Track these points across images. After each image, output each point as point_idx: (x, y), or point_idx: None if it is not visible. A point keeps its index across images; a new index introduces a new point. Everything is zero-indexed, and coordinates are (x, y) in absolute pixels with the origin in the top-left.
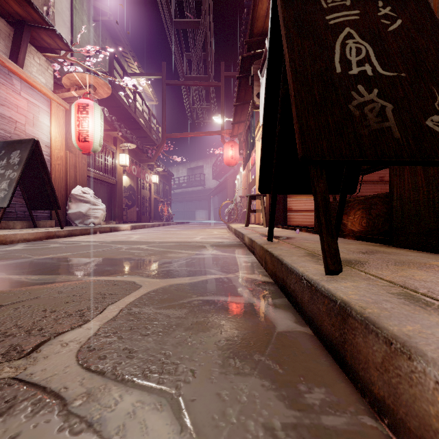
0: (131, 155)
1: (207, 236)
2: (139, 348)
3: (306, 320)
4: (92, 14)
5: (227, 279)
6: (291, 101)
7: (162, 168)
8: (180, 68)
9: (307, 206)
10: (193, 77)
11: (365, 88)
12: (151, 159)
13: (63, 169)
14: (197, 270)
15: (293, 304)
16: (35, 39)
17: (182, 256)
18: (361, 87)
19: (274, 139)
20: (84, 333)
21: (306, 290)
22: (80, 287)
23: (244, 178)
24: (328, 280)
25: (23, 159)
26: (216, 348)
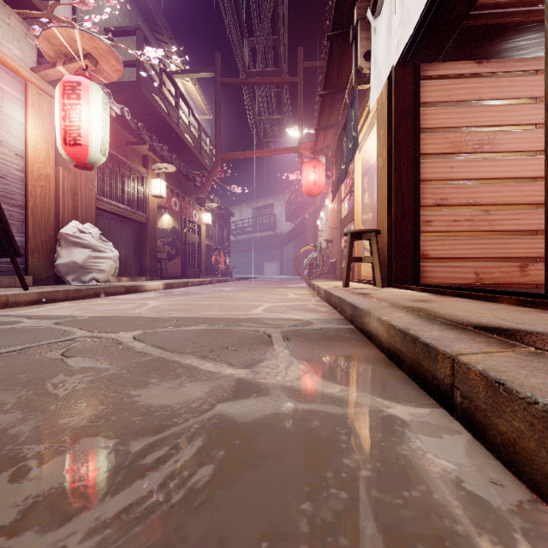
0: (171, 183)
1: (277, 305)
2: None
3: None
4: None
5: None
6: None
7: (218, 204)
8: (239, 57)
9: (457, 249)
10: (258, 72)
11: None
12: (200, 190)
13: (51, 195)
14: None
15: None
16: None
17: (178, 410)
18: None
19: None
20: None
21: None
22: None
23: (332, 213)
24: None
25: None
26: None
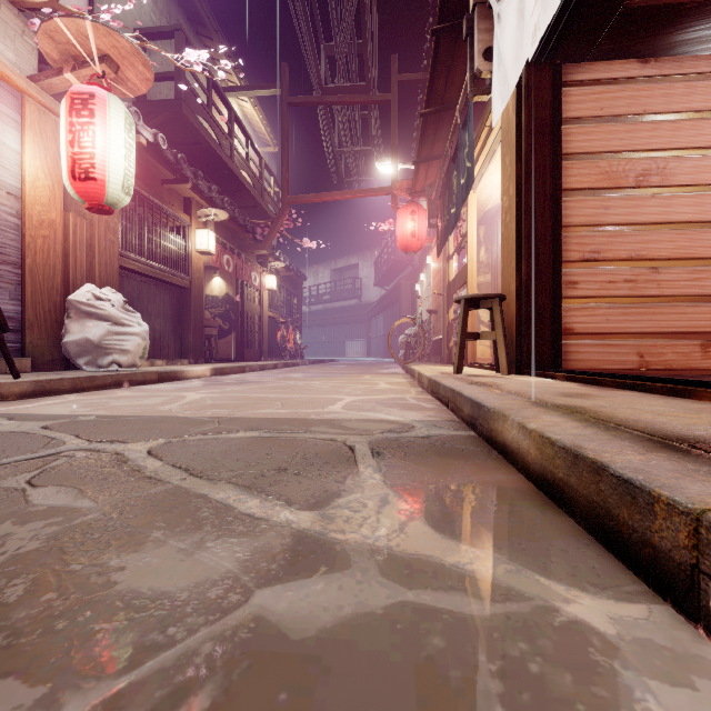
0: (223, 236)
1: (363, 399)
2: None
3: None
4: None
5: None
6: None
7: (285, 264)
8: (312, 67)
9: (613, 322)
10: (338, 88)
11: None
12: (261, 244)
13: (57, 249)
14: None
15: None
16: None
17: (182, 605)
18: None
19: None
20: None
21: None
22: None
23: (437, 274)
24: None
25: None
26: None
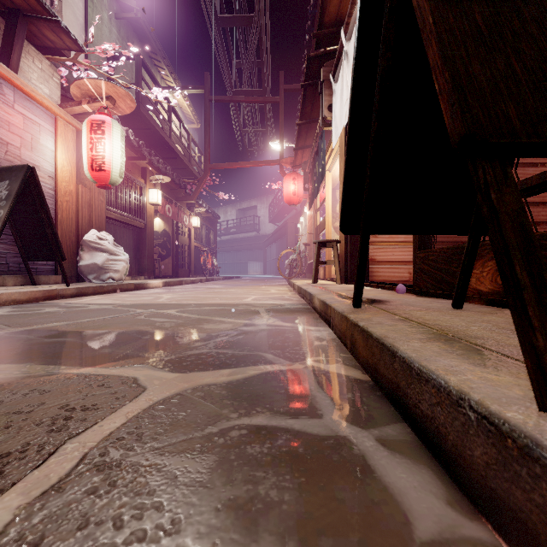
0: (165, 191)
1: (262, 297)
2: None
3: (477, 504)
4: (115, 10)
5: (292, 374)
6: (425, 38)
7: (206, 208)
8: (227, 79)
9: (396, 255)
10: (244, 91)
11: None
12: (190, 196)
13: (73, 208)
14: (243, 355)
15: (427, 445)
16: (35, 36)
17: (223, 329)
18: None
19: (366, 146)
20: None
21: (480, 437)
22: (40, 390)
23: (310, 220)
24: None
25: (13, 192)
26: None
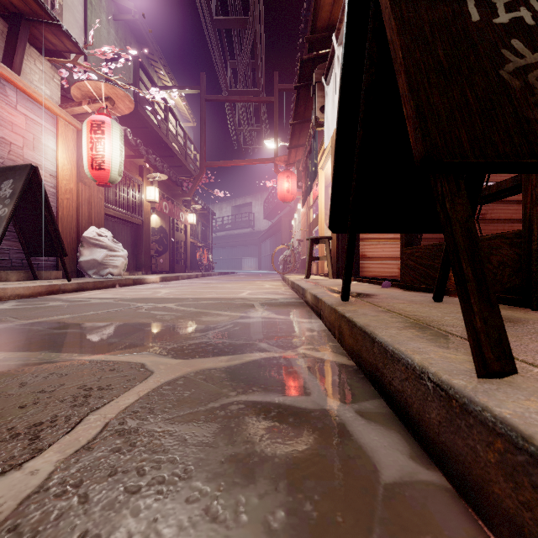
0: (161, 188)
1: (256, 291)
2: (111, 533)
3: (433, 456)
4: (113, 12)
5: (284, 360)
6: (396, 69)
7: (201, 205)
8: (222, 79)
9: (386, 251)
10: (239, 91)
11: (524, 43)
12: (186, 194)
13: (73, 205)
14: (240, 344)
15: (398, 415)
16: (36, 38)
17: (220, 321)
18: (517, 42)
19: (352, 152)
20: (19, 486)
21: (435, 401)
22: (58, 374)
23: (303, 216)
24: (489, 391)
25: (17, 191)
26: (268, 535)
